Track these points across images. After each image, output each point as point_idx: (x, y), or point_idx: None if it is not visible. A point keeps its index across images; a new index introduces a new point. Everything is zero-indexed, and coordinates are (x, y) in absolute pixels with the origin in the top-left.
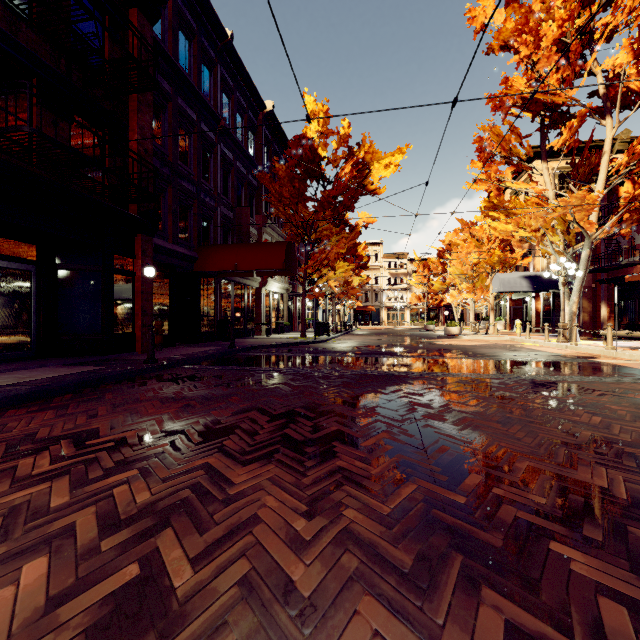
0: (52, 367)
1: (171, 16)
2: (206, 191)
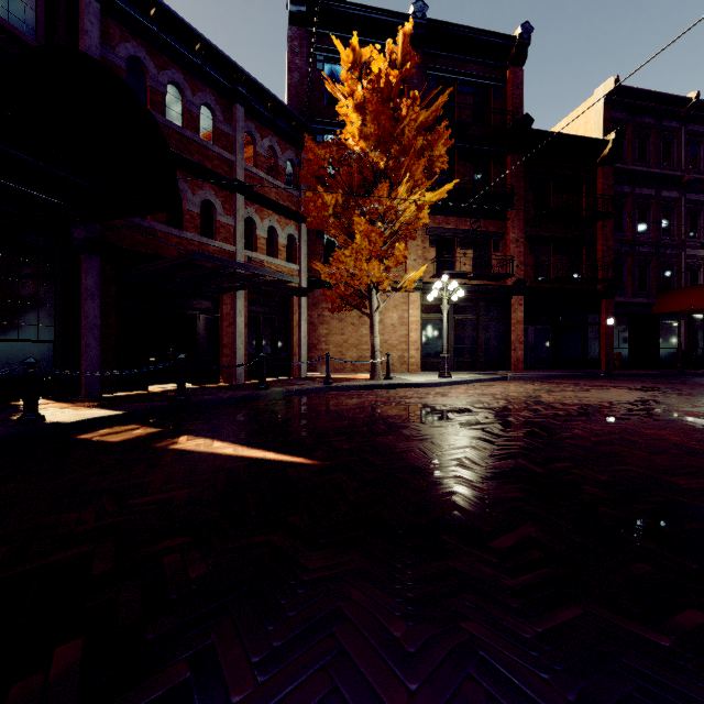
0: (559, 372)
1: (629, 136)
2: (666, 245)
